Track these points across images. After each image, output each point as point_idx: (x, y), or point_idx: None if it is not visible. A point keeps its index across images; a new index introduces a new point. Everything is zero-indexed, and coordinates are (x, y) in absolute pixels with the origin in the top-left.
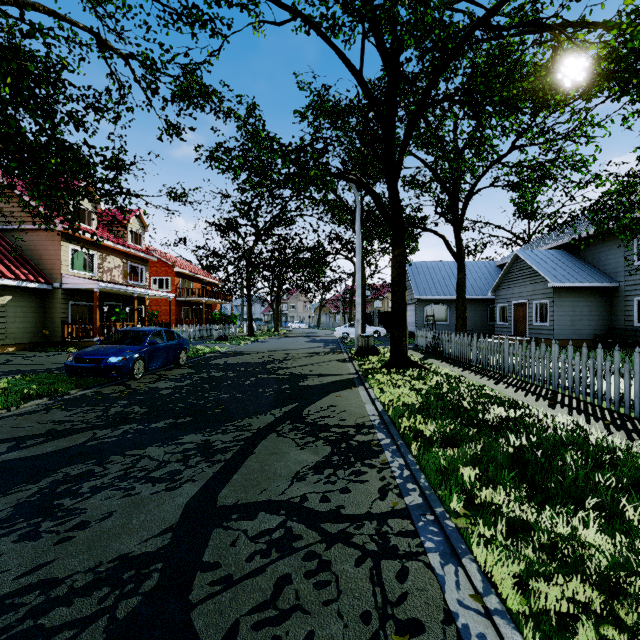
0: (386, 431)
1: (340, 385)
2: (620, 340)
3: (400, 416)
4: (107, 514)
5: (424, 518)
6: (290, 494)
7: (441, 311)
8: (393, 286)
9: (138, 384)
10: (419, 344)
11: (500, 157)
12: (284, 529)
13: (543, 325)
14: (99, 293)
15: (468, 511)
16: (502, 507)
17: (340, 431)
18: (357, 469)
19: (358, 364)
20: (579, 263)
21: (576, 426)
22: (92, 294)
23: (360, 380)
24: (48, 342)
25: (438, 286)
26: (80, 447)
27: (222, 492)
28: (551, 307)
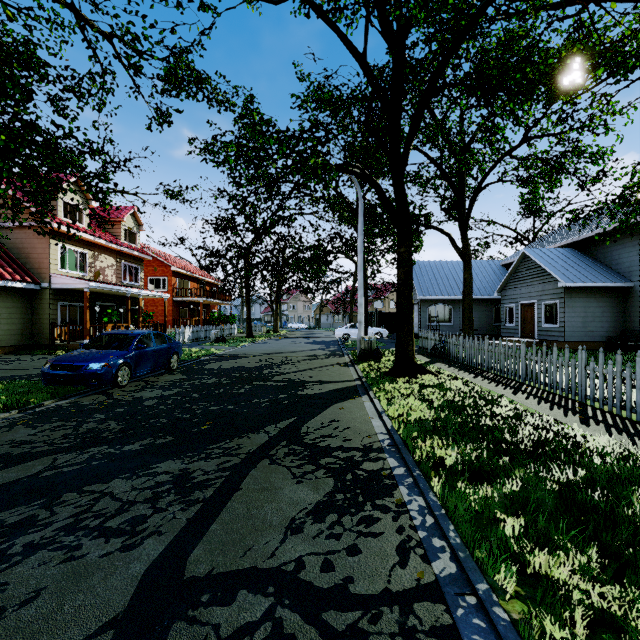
0: (398, 456)
1: (342, 394)
2: (635, 343)
3: (413, 435)
4: (33, 594)
5: (463, 601)
6: (282, 557)
7: (445, 312)
8: (399, 286)
9: (121, 393)
10: (423, 346)
11: (511, 149)
12: (271, 623)
13: (553, 327)
14: (91, 293)
15: (520, 587)
16: (569, 586)
17: (344, 456)
18: (367, 514)
19: (361, 369)
20: (590, 262)
21: (624, 451)
22: (83, 294)
23: (364, 388)
24: (36, 344)
25: (442, 286)
26: (31, 480)
27: (193, 553)
28: (562, 308)
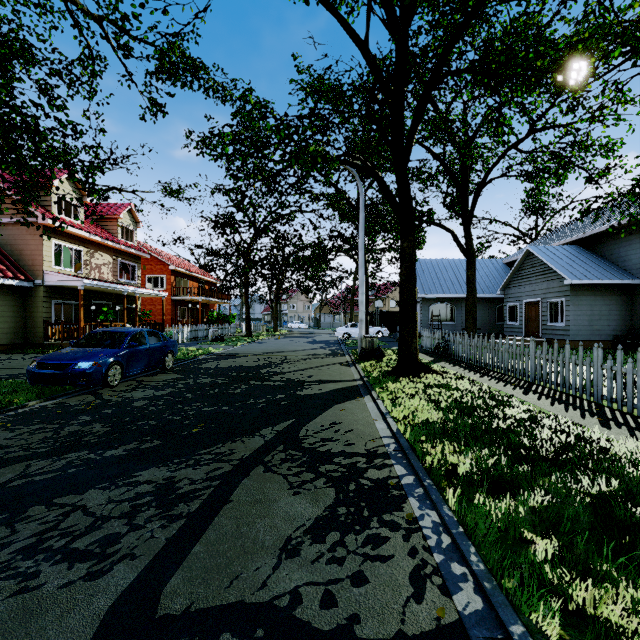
0: (406, 462)
1: (343, 394)
2: None
3: (421, 439)
4: None
5: None
6: (274, 588)
7: (447, 310)
8: (402, 282)
9: (111, 393)
10: (426, 345)
11: (516, 142)
12: None
13: (558, 325)
14: (86, 291)
15: (562, 630)
16: (625, 630)
17: (346, 462)
18: (374, 532)
19: (362, 368)
20: (596, 259)
21: None
22: (78, 292)
23: (366, 388)
24: (29, 343)
25: (444, 284)
26: None
27: (170, 583)
28: (567, 306)
